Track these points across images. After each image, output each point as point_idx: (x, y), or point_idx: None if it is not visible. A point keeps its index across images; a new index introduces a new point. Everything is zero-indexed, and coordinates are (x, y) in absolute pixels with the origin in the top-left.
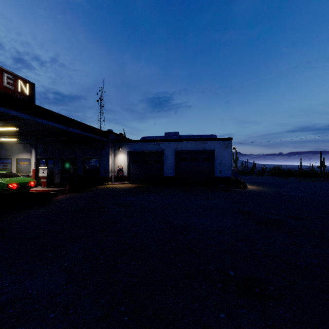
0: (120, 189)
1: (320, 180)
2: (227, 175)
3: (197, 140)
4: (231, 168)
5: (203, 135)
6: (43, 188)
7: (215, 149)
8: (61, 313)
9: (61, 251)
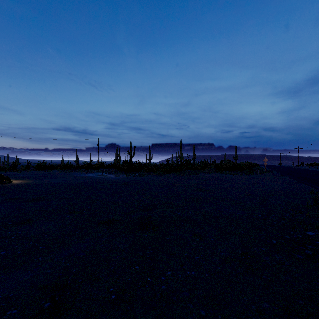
0: None
1: (74, 171)
2: None
3: None
4: None
5: None
6: None
7: None
8: None
9: None
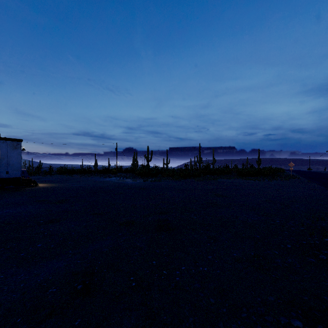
0: None
1: (93, 175)
2: (17, 176)
3: None
4: (20, 168)
5: None
6: None
7: (1, 149)
8: None
9: None
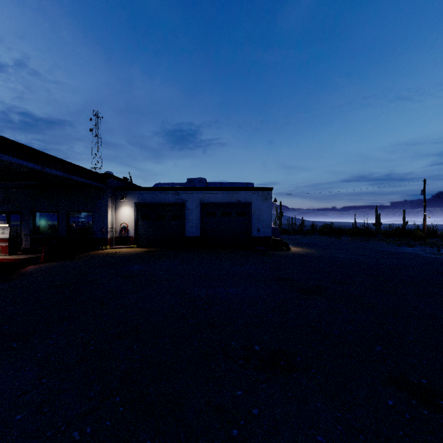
0: (123, 256)
1: (373, 239)
2: (267, 234)
3: (229, 189)
4: (271, 225)
5: (237, 184)
6: (3, 256)
7: (252, 201)
8: (32, 413)
9: (32, 339)
